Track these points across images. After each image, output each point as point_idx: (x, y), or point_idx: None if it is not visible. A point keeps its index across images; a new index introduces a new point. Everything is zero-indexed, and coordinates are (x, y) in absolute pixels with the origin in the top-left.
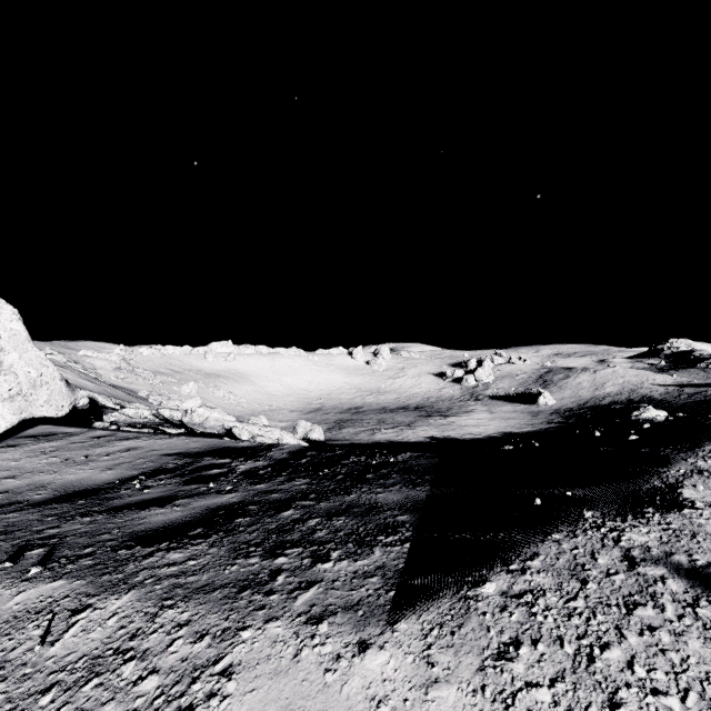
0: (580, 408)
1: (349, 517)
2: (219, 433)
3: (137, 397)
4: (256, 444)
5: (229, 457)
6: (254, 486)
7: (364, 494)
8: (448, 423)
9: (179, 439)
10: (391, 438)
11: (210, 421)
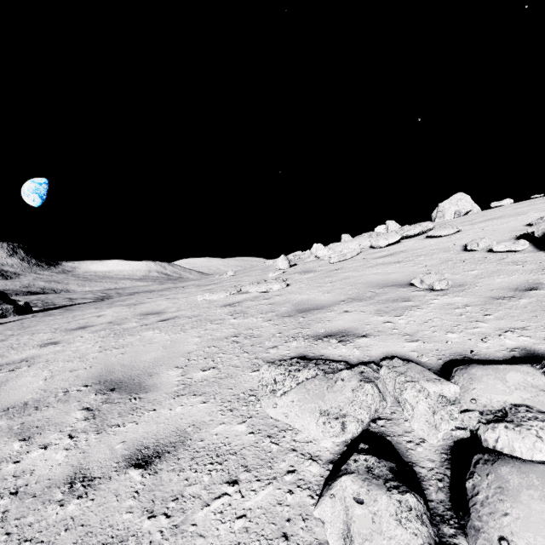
0: None
1: None
2: None
3: None
4: None
5: None
6: None
7: None
8: None
9: None
10: None
11: None
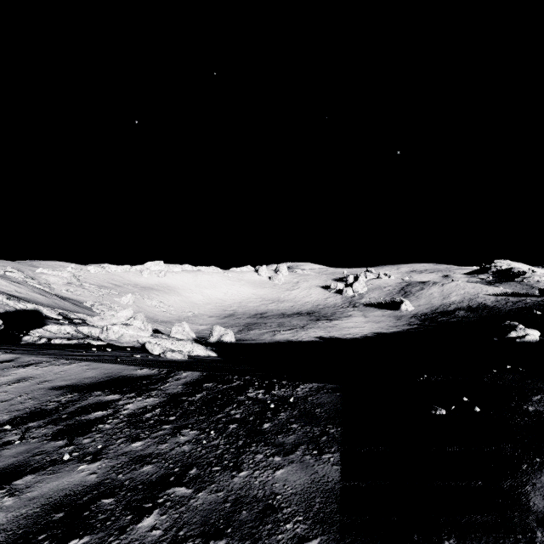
0: (432, 313)
1: (232, 540)
2: (136, 347)
3: (82, 307)
4: (153, 372)
5: (120, 391)
6: (130, 444)
7: (258, 471)
8: (332, 326)
9: (78, 365)
10: (288, 338)
11: (125, 337)
